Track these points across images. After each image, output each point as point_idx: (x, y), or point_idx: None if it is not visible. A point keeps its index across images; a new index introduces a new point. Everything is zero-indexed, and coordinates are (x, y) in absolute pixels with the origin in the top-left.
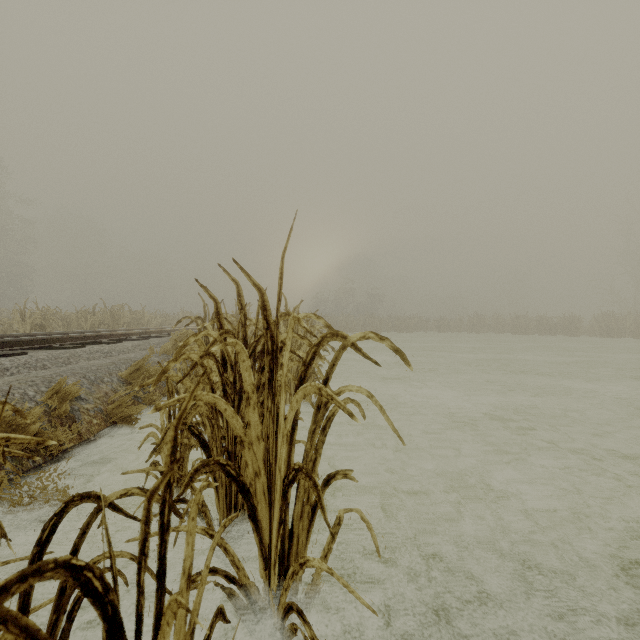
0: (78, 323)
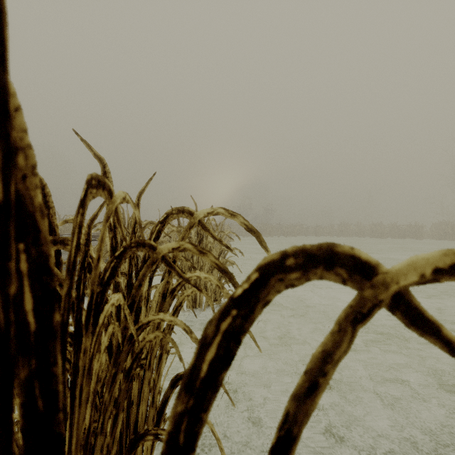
0: None
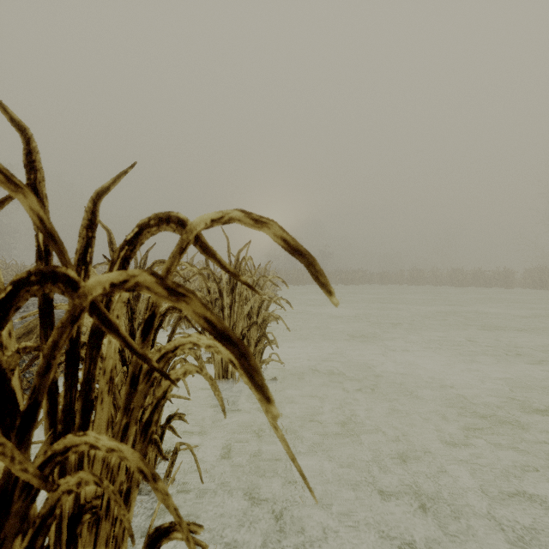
0: None
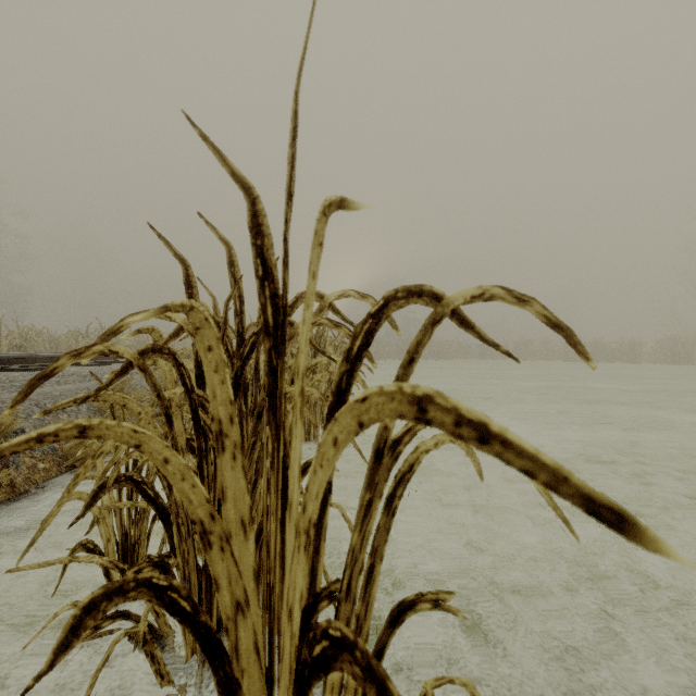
0: (67, 345)
